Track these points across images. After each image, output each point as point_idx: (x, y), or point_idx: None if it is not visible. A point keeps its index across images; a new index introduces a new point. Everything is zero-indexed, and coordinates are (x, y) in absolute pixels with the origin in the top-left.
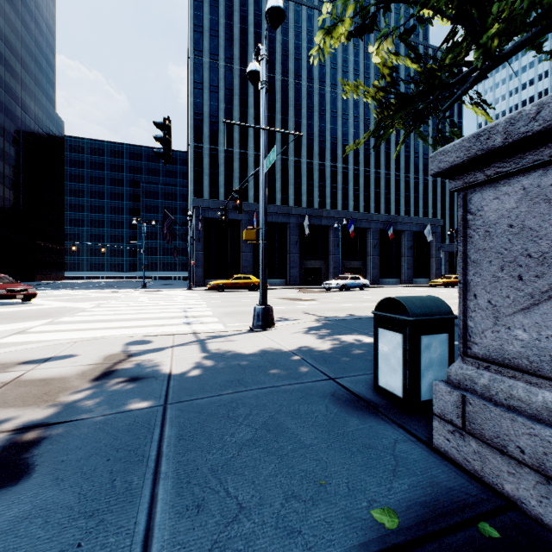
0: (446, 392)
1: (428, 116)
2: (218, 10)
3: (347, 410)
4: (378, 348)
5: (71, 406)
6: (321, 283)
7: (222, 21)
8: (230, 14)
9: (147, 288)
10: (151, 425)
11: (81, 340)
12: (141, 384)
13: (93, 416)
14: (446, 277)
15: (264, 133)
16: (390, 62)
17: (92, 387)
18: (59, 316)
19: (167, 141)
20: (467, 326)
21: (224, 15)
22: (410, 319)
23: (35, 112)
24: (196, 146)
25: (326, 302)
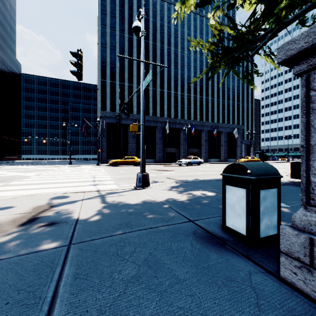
0: (293, 235)
1: (240, 61)
2: (115, 2)
3: (206, 245)
4: (225, 199)
5: None
6: (175, 161)
7: (117, 8)
8: (123, 4)
9: (72, 164)
10: (54, 264)
11: (20, 196)
12: (55, 227)
13: (9, 256)
14: (245, 158)
15: (143, 64)
16: (219, 27)
17: (17, 231)
18: (11, 181)
19: (79, 65)
20: (310, 181)
21: (119, 5)
22: (252, 178)
23: (3, 58)
24: (102, 81)
25: (179, 171)
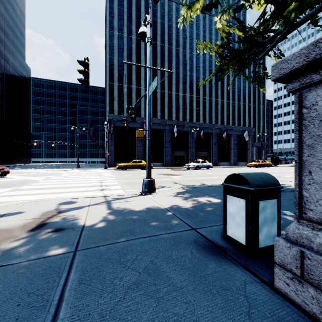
0: (286, 247)
1: (249, 63)
2: (123, 4)
3: (206, 254)
4: (226, 208)
5: (7, 252)
6: (184, 165)
7: (125, 10)
8: (130, 6)
9: (80, 168)
10: (61, 270)
11: (30, 201)
12: (62, 233)
13: (20, 261)
14: (256, 161)
15: (149, 70)
16: (226, 29)
17: (27, 236)
18: (21, 185)
19: (86, 73)
20: (302, 196)
21: (127, 7)
22: (251, 189)
23: (13, 62)
24: (110, 83)
25: (187, 176)
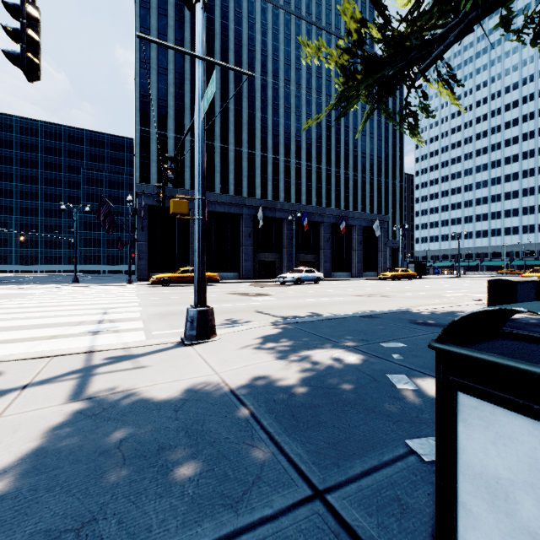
0: None
1: (396, 88)
2: None
3: None
4: (455, 446)
5: None
6: (275, 276)
7: None
8: None
9: (78, 283)
10: None
11: None
12: None
13: None
14: (393, 270)
15: (201, 64)
16: (358, 14)
17: None
18: None
19: (29, 39)
20: None
21: None
22: None
23: None
24: (142, 130)
25: (282, 297)
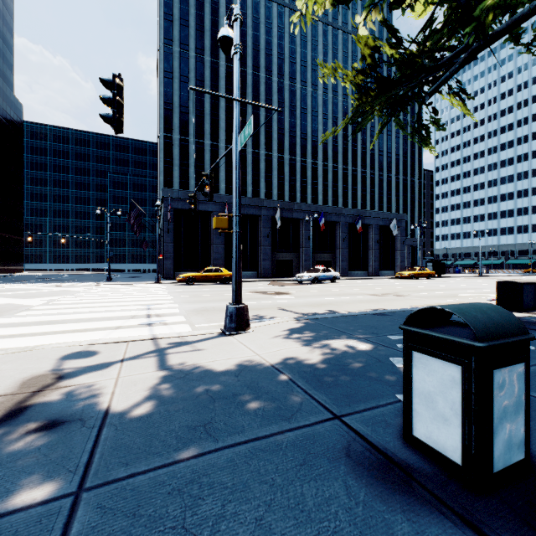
0: None
1: (408, 104)
2: (189, 0)
3: (379, 491)
4: (411, 380)
5: None
6: (292, 275)
7: (192, 11)
8: (201, 4)
9: (112, 281)
10: None
11: (2, 353)
12: (56, 436)
13: None
14: (411, 269)
15: (238, 105)
16: (372, 42)
17: None
18: None
19: (118, 104)
20: None
21: (195, 6)
22: (479, 345)
23: None
24: (165, 136)
25: (301, 296)
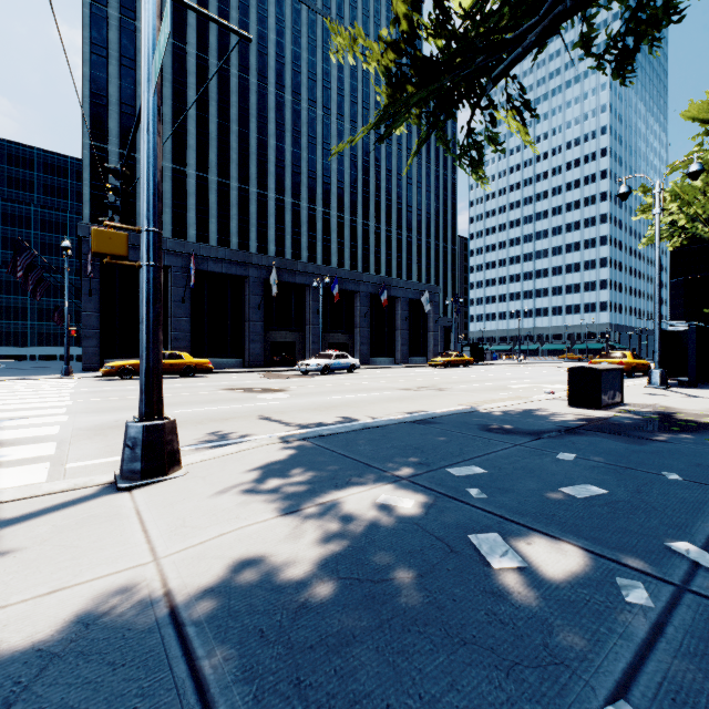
0: None
1: (457, 108)
2: None
3: None
4: None
5: None
6: (295, 363)
7: None
8: None
9: None
10: None
11: None
12: None
13: None
14: (446, 355)
15: None
16: None
17: None
18: None
19: None
20: None
21: None
22: None
23: None
24: (94, 145)
25: (302, 393)
